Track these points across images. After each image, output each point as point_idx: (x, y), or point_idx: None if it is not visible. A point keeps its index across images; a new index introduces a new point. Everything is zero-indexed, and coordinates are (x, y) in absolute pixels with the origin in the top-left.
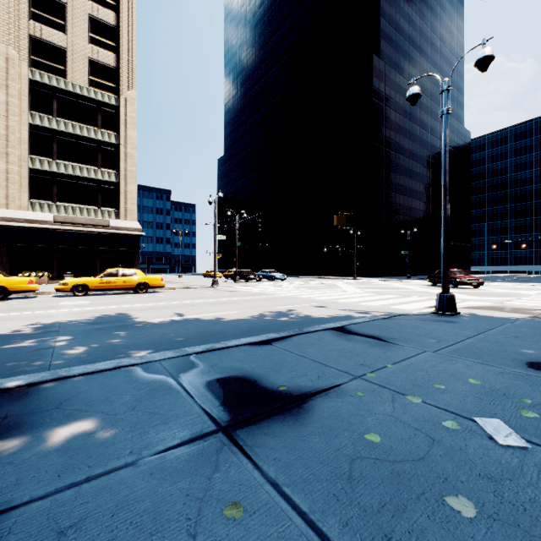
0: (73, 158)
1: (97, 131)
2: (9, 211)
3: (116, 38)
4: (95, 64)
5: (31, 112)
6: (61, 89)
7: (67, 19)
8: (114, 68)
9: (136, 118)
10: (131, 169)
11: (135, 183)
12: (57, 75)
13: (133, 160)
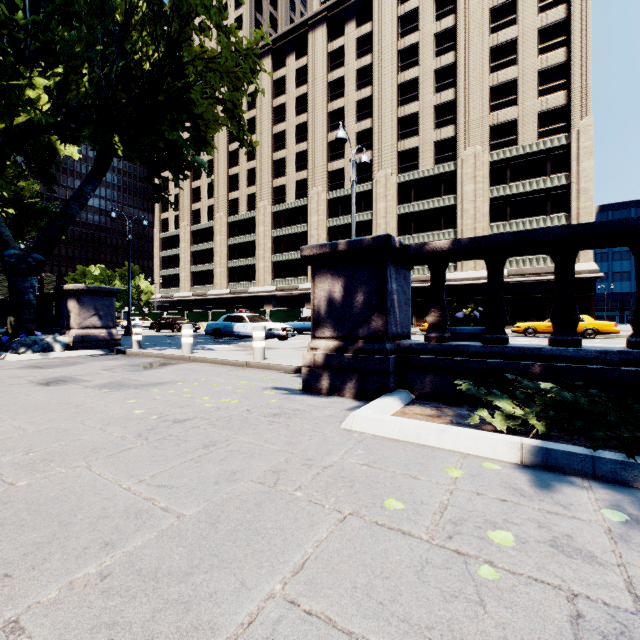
0: (523, 214)
1: (545, 180)
2: (476, 272)
3: (566, 73)
4: (544, 114)
5: (490, 189)
6: (512, 157)
7: (517, 91)
8: (564, 106)
9: (591, 146)
10: (584, 205)
11: (589, 220)
12: (510, 146)
13: (586, 194)
